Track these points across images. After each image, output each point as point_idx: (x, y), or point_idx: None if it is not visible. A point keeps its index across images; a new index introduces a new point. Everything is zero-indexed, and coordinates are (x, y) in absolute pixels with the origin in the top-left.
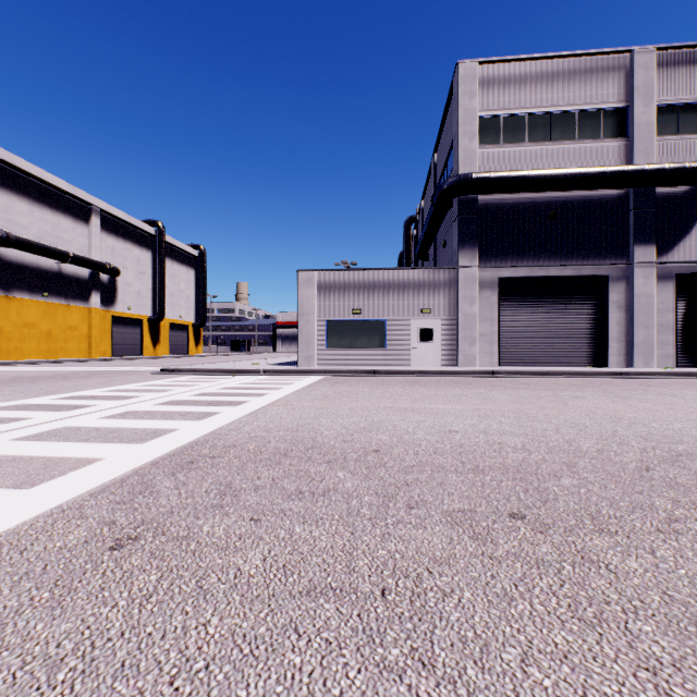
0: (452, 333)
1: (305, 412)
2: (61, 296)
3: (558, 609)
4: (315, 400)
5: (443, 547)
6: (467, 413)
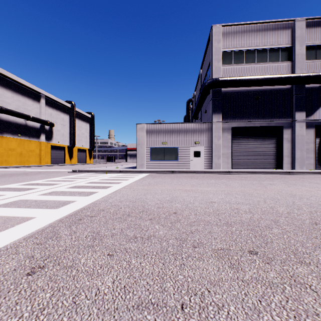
0: (209, 153)
1: (139, 191)
2: (26, 136)
3: (288, 319)
4: (144, 185)
5: (215, 273)
6: (219, 192)
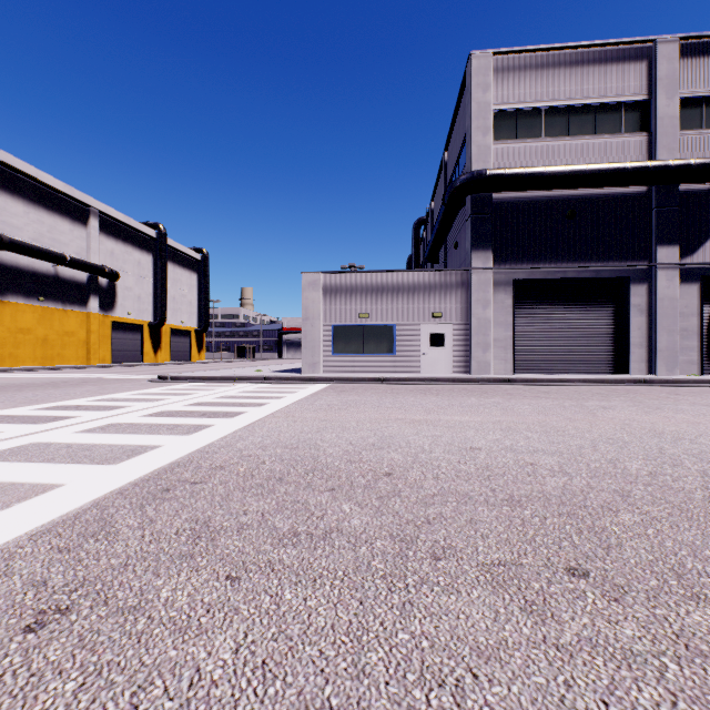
0: (464, 339)
1: (307, 424)
2: (58, 301)
3: None
4: (319, 410)
5: (487, 627)
6: (488, 426)
